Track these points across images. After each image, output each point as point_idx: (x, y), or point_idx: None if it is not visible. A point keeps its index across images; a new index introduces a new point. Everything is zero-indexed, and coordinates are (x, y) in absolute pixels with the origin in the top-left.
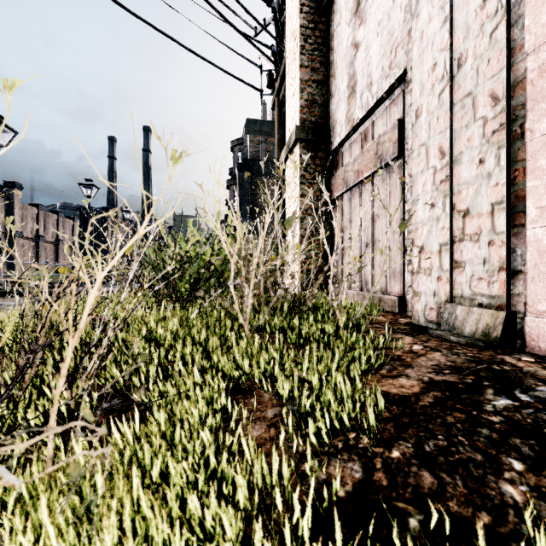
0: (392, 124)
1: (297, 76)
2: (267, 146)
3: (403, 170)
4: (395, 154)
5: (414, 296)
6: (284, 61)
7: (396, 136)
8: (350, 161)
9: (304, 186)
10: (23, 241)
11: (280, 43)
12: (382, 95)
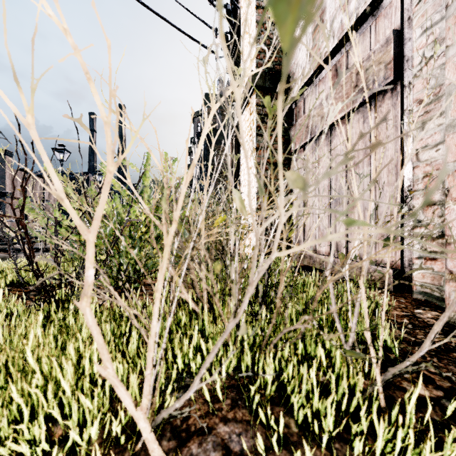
0: (384, 40)
1: (253, 19)
2: (223, 117)
3: (401, 99)
4: (389, 79)
5: (451, 280)
6: (239, 18)
7: (390, 53)
8: (315, 105)
9: (260, 138)
10: (13, 201)
11: (234, 3)
12: (365, 8)
